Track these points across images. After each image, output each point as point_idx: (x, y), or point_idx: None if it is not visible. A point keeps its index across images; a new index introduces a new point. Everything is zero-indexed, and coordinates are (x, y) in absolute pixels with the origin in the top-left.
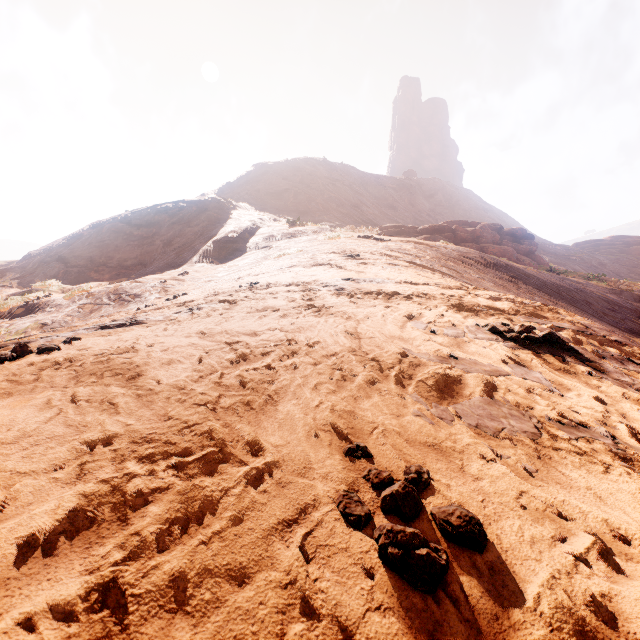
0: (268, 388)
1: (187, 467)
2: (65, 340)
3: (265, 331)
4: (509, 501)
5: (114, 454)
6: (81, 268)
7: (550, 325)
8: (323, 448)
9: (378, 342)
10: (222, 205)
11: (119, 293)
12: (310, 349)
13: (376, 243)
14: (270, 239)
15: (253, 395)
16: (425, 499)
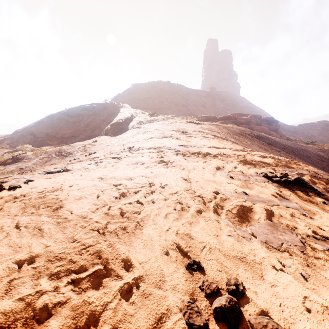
0: (137, 217)
1: (81, 282)
2: (25, 181)
3: (136, 177)
4: (298, 306)
5: (34, 271)
6: (42, 138)
7: (296, 172)
8: (172, 263)
9: (201, 184)
10: (115, 105)
11: (61, 152)
12: (162, 189)
13: (196, 125)
14: (140, 123)
15: (128, 222)
16: (243, 307)
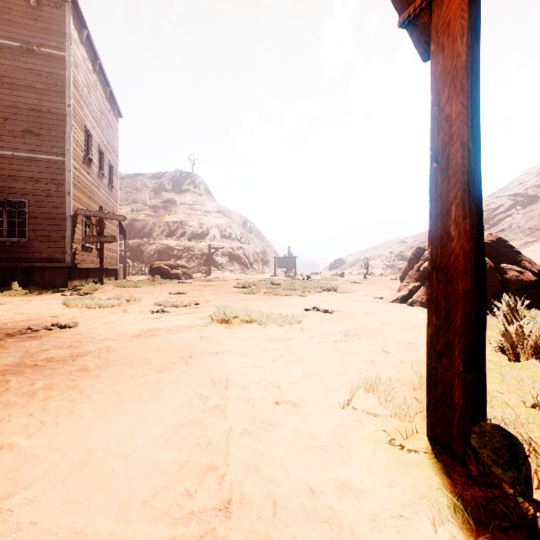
0: None
1: None
2: None
3: None
4: None
5: None
6: None
7: None
8: None
9: None
10: (534, 192)
11: None
12: None
13: None
14: None
15: None
16: None
